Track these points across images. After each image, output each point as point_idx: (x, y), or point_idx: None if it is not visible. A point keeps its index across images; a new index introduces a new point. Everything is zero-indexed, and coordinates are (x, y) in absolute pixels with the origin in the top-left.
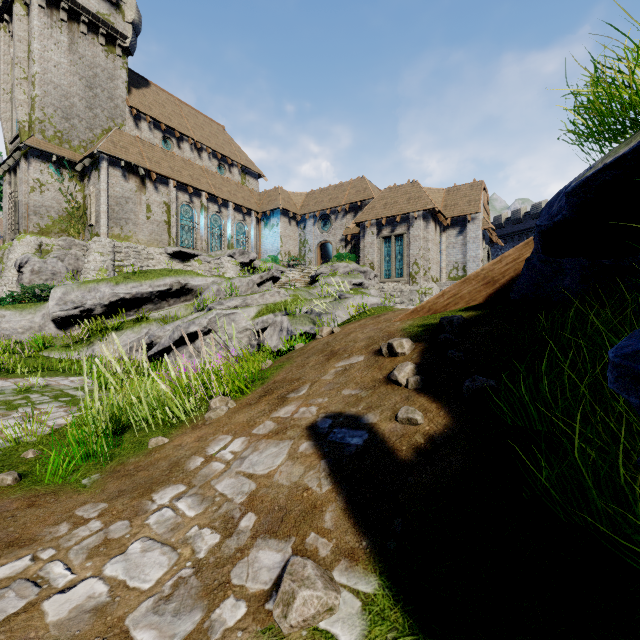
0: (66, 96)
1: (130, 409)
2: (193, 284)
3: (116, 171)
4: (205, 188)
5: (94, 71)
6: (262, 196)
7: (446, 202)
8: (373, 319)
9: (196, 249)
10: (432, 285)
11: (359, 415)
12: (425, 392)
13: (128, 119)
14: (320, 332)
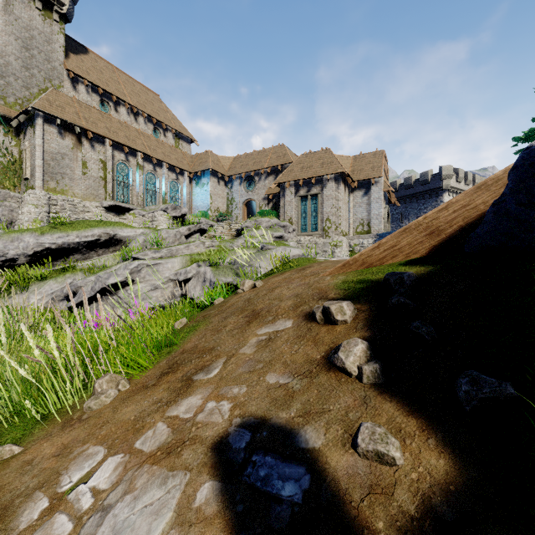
0: (1, 54)
1: (4, 385)
2: (122, 235)
3: (52, 128)
4: (140, 148)
5: (30, 33)
6: (194, 158)
7: (353, 167)
8: (298, 272)
9: (132, 204)
10: (342, 238)
11: (292, 428)
12: (391, 392)
13: (65, 81)
14: (241, 286)
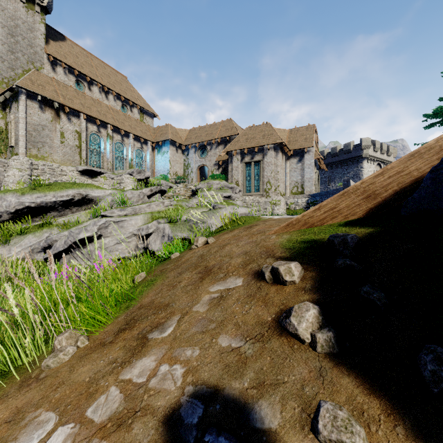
0: None
1: None
2: (93, 195)
3: (33, 103)
4: (110, 121)
5: (15, 22)
6: (156, 130)
7: (289, 139)
8: (246, 230)
9: (103, 168)
10: (280, 198)
11: (246, 402)
12: (348, 364)
13: (46, 64)
14: (195, 242)
